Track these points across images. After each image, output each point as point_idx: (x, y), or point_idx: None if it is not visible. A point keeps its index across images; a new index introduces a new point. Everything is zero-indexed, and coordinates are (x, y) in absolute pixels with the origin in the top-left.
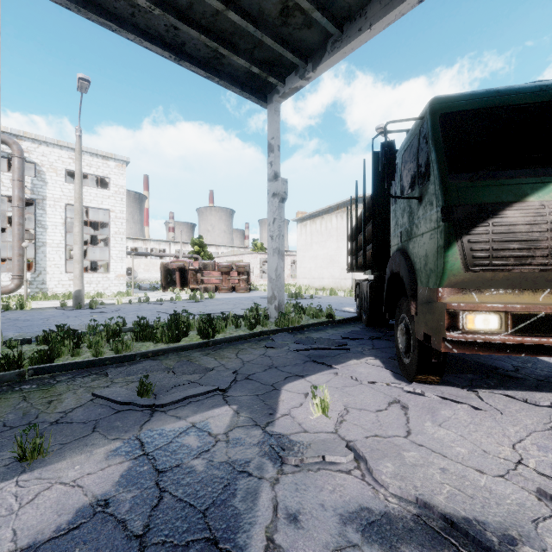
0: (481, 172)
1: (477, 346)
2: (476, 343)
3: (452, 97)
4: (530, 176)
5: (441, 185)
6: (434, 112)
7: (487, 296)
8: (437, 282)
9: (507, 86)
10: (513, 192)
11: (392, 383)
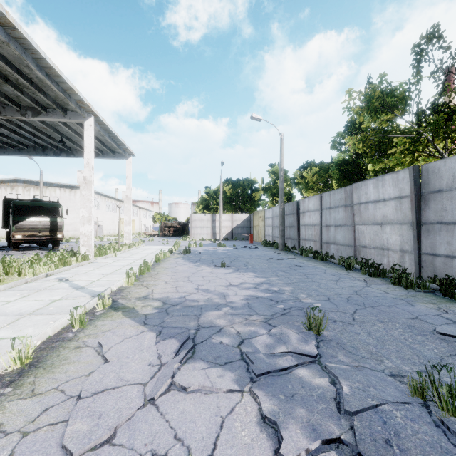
0: (19, 216)
1: (19, 240)
2: (18, 240)
3: (17, 202)
4: (27, 217)
5: (13, 217)
6: (13, 204)
7: (21, 233)
8: (12, 231)
9: (28, 201)
10: (24, 219)
11: (8, 252)
